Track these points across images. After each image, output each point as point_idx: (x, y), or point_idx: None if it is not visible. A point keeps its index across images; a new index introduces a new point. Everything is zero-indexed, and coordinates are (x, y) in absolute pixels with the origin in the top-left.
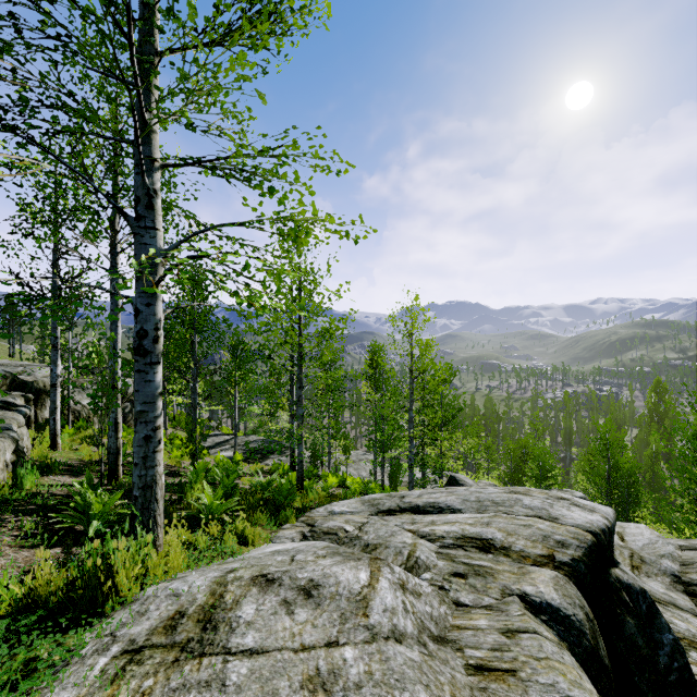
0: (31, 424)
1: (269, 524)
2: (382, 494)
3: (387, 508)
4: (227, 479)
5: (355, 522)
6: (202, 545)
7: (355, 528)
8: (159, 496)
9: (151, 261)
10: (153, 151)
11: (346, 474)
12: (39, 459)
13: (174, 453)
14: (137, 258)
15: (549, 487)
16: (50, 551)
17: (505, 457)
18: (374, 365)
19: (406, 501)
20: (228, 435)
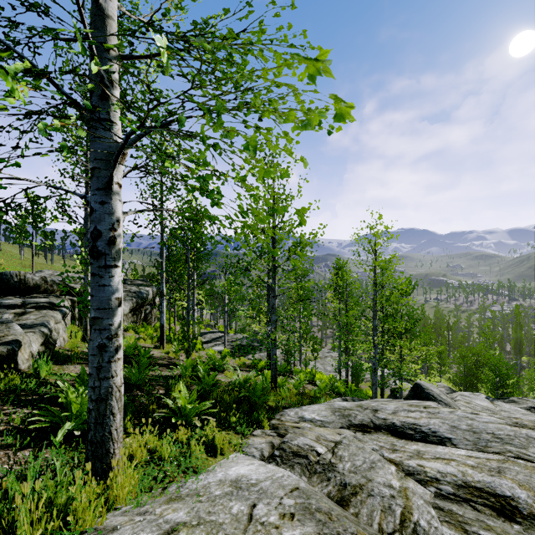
0: (75, 320)
1: (242, 426)
2: (352, 404)
3: (359, 421)
4: (207, 377)
5: (327, 440)
6: (166, 456)
7: (327, 450)
8: (115, 408)
9: (106, 156)
10: (107, 38)
11: (315, 371)
12: (70, 348)
13: (175, 347)
14: (92, 153)
15: (506, 394)
16: (19, 454)
17: (458, 363)
18: (338, 279)
19: (380, 417)
20: (221, 332)
